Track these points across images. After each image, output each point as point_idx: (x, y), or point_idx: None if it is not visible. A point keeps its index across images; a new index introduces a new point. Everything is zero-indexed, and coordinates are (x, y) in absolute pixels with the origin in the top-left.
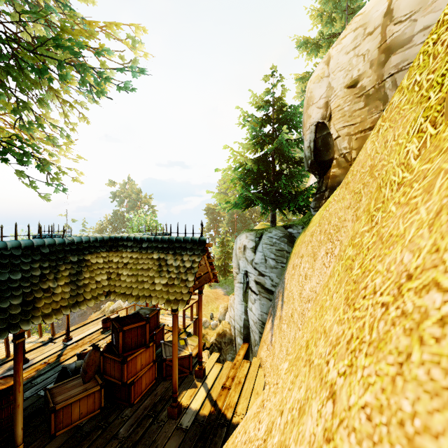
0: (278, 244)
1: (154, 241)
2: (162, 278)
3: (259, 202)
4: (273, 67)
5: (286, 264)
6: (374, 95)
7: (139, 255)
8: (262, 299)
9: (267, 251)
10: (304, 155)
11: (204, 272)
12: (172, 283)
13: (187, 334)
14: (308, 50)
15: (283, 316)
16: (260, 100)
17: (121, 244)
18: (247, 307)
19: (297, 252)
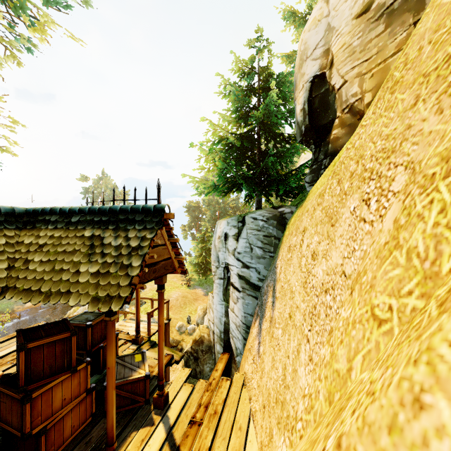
0: (267, 228)
1: (89, 213)
2: (91, 265)
3: (242, 181)
4: (258, 30)
5: (277, 251)
6: (401, 8)
7: (64, 233)
8: (247, 296)
9: (253, 237)
10: (297, 123)
11: (163, 257)
12: (106, 270)
13: (152, 345)
14: (295, 25)
15: (275, 317)
16: (244, 66)
17: (41, 219)
18: (228, 308)
19: (295, 229)
